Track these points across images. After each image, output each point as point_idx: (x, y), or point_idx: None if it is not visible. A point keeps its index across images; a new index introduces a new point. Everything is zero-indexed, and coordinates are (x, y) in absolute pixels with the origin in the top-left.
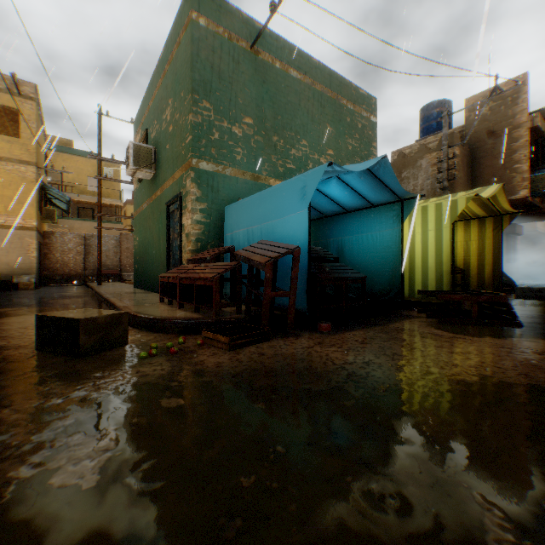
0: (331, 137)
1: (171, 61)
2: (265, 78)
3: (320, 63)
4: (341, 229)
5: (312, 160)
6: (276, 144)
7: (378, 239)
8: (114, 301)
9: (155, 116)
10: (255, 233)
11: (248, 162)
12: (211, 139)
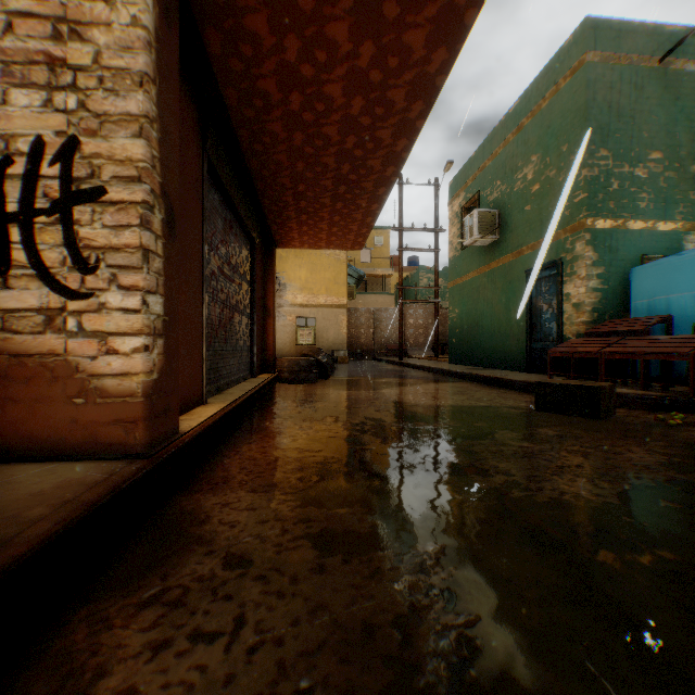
0: None
1: (536, 113)
2: (676, 93)
3: None
4: None
5: None
6: (692, 175)
7: None
8: (493, 376)
9: (497, 176)
10: None
11: (653, 208)
12: (607, 191)
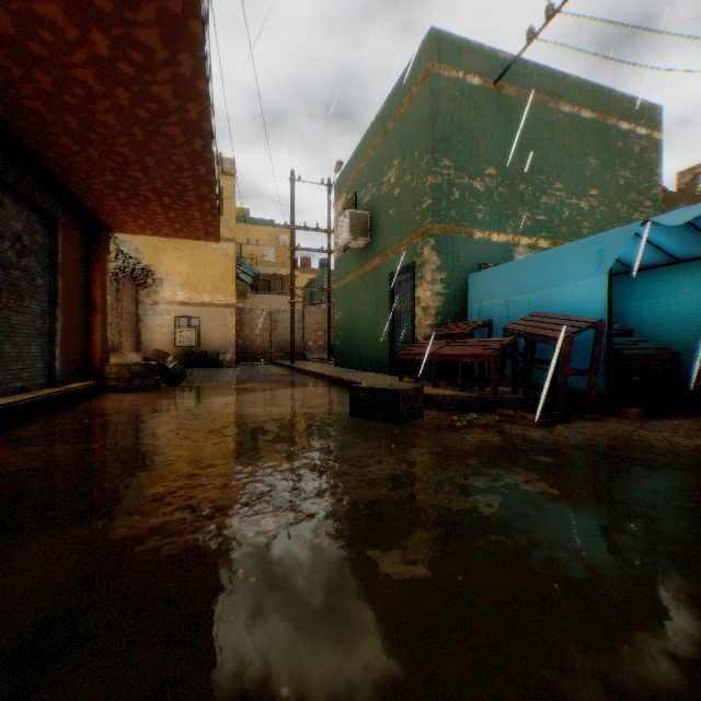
0: (594, 172)
1: (397, 118)
2: (509, 117)
3: (579, 79)
4: (619, 293)
5: (567, 206)
6: (522, 193)
7: (685, 305)
8: (351, 379)
9: (370, 178)
10: (519, 304)
11: (490, 220)
12: (451, 199)
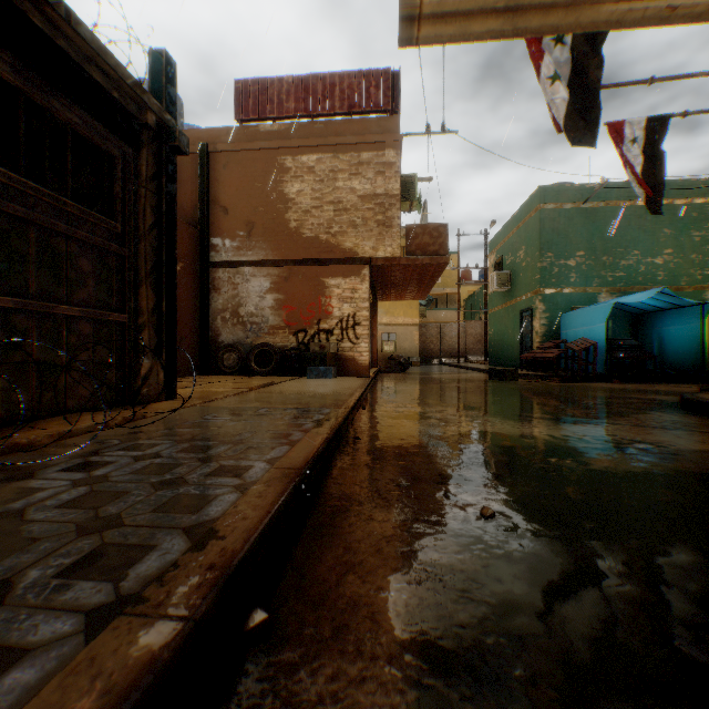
0: (667, 238)
1: (524, 223)
2: (593, 219)
3: None
4: (660, 322)
5: (642, 264)
6: (604, 262)
7: (685, 331)
8: None
9: (510, 250)
10: (579, 333)
11: (579, 281)
12: (552, 274)
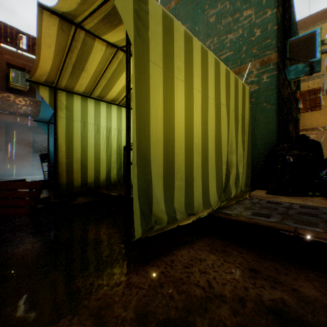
0: None
1: None
2: None
3: None
4: None
5: None
6: None
7: None
8: None
9: None
10: None
11: None
12: None
